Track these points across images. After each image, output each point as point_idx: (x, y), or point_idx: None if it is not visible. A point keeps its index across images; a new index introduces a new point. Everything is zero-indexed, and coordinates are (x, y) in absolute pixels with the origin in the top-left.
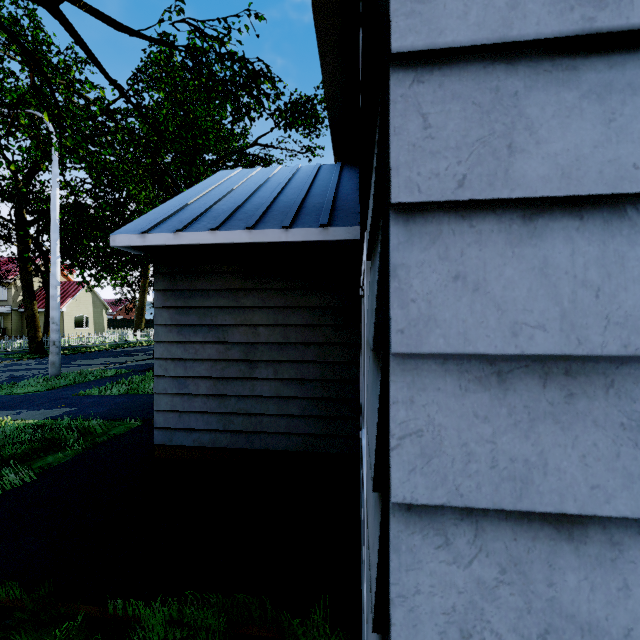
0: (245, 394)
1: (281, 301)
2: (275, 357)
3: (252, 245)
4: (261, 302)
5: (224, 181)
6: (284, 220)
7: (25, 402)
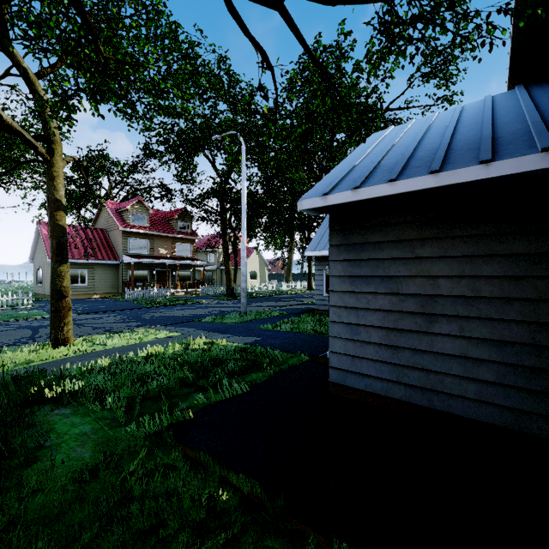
0: (421, 348)
1: (468, 249)
2: (460, 312)
3: (435, 190)
4: (441, 252)
5: (380, 141)
6: (480, 155)
7: (231, 329)
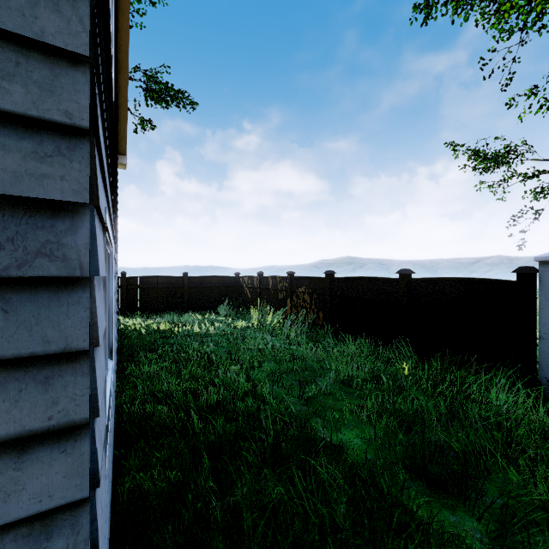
0: None
1: None
2: None
3: None
4: None
5: None
6: None
7: None
